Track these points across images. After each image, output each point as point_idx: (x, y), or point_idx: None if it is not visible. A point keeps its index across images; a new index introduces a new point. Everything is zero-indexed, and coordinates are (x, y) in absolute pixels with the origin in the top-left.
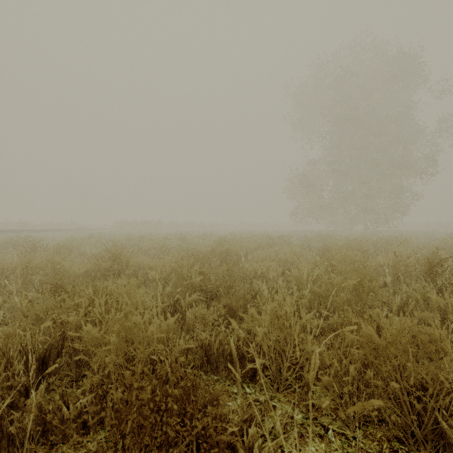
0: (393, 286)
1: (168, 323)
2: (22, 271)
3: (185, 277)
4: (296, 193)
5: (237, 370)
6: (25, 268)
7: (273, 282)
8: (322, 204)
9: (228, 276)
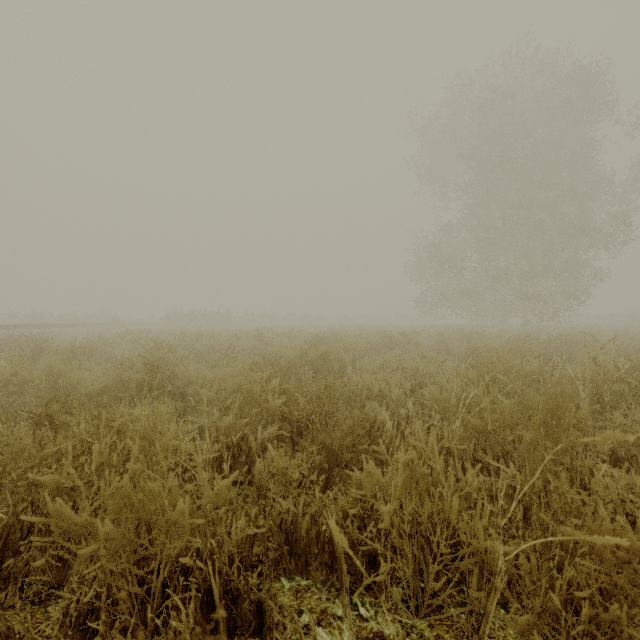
0: (590, 412)
1: (216, 490)
2: (6, 387)
3: (257, 398)
4: (423, 272)
5: (343, 576)
6: (9, 383)
7: (398, 406)
8: (462, 287)
9: (326, 396)
